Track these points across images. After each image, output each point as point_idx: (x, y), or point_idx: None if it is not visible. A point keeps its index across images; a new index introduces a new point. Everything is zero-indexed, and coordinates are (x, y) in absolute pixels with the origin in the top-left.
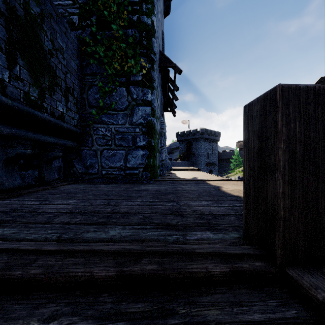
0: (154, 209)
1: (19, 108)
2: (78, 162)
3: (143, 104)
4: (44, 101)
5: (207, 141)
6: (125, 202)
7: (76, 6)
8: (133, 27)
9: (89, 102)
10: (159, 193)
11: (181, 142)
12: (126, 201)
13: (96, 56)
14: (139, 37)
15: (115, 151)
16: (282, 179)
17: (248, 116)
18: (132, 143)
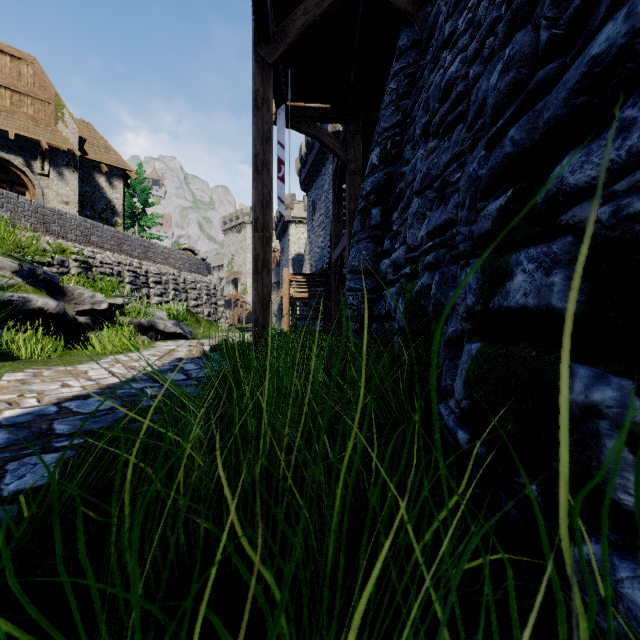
0: None
1: None
2: None
3: None
4: None
5: None
6: None
7: None
8: None
9: None
10: None
11: None
12: None
13: None
14: None
15: None
16: None
17: None
18: None
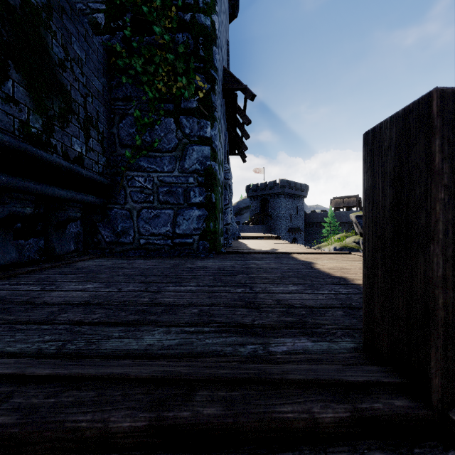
0: (216, 298)
1: (12, 144)
2: (105, 227)
3: (199, 143)
4: (53, 136)
5: (289, 197)
6: (171, 287)
7: None
8: (185, 30)
9: (120, 139)
10: (223, 273)
11: (253, 199)
12: (173, 285)
13: (130, 71)
14: (193, 45)
15: (158, 210)
16: (442, 254)
17: (372, 148)
18: (184, 199)
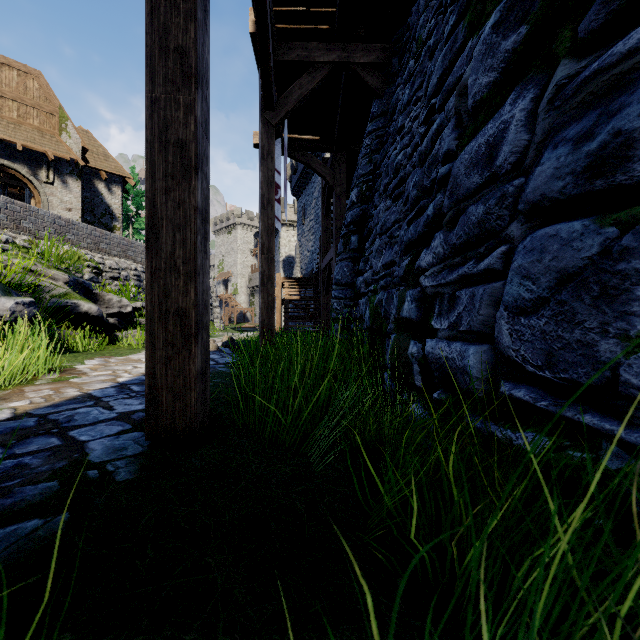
0: None
1: None
2: None
3: None
4: None
5: None
6: None
7: None
8: None
9: None
10: None
11: None
12: None
13: None
14: None
15: None
16: None
17: None
18: None
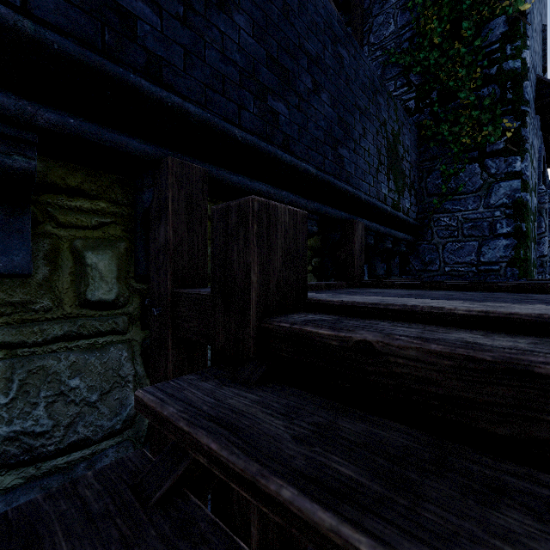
0: None
1: (392, 213)
2: (415, 259)
3: (507, 179)
4: (399, 202)
5: None
6: None
7: (412, 90)
8: (491, 83)
9: (427, 191)
10: None
11: None
12: None
13: (438, 137)
14: (500, 93)
15: (462, 243)
16: None
17: None
18: (489, 231)
